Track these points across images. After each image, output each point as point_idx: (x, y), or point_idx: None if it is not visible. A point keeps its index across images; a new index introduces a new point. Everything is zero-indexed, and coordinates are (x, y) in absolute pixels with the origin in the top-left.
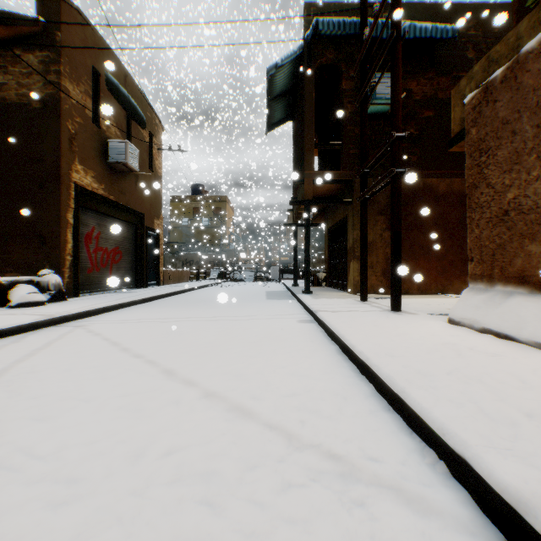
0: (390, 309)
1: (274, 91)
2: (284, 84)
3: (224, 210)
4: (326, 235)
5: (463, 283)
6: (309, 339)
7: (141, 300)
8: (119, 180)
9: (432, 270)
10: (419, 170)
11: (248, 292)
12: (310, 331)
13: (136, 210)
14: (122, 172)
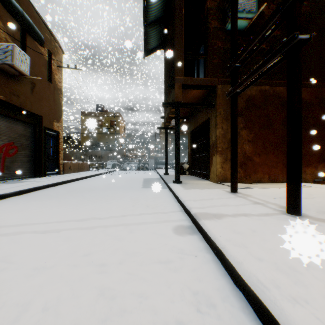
0: (287, 212)
1: (149, 16)
2: (157, 9)
3: (118, 122)
4: (189, 136)
5: (303, 173)
6: (210, 319)
7: (16, 192)
8: (11, 83)
9: (279, 163)
10: (269, 79)
11: (129, 180)
12: (199, 267)
13: (33, 112)
14: (16, 77)
